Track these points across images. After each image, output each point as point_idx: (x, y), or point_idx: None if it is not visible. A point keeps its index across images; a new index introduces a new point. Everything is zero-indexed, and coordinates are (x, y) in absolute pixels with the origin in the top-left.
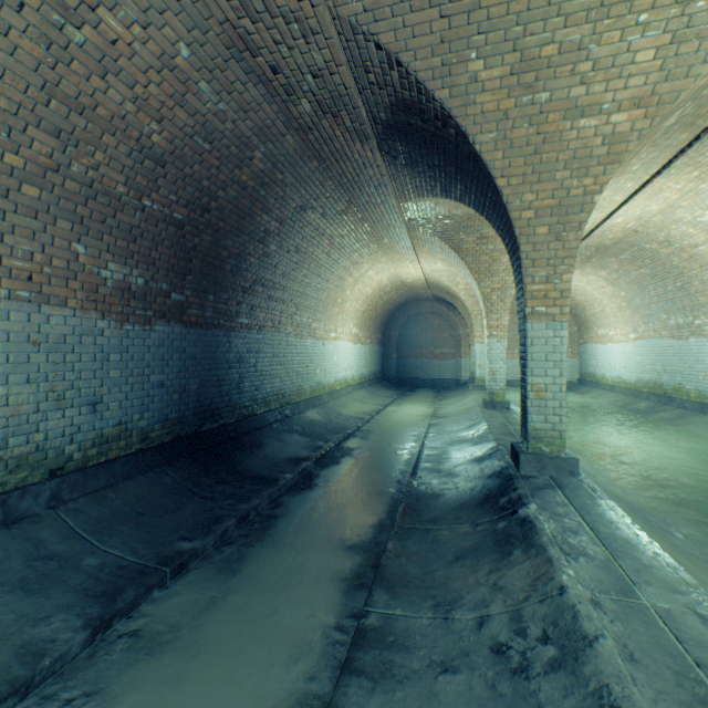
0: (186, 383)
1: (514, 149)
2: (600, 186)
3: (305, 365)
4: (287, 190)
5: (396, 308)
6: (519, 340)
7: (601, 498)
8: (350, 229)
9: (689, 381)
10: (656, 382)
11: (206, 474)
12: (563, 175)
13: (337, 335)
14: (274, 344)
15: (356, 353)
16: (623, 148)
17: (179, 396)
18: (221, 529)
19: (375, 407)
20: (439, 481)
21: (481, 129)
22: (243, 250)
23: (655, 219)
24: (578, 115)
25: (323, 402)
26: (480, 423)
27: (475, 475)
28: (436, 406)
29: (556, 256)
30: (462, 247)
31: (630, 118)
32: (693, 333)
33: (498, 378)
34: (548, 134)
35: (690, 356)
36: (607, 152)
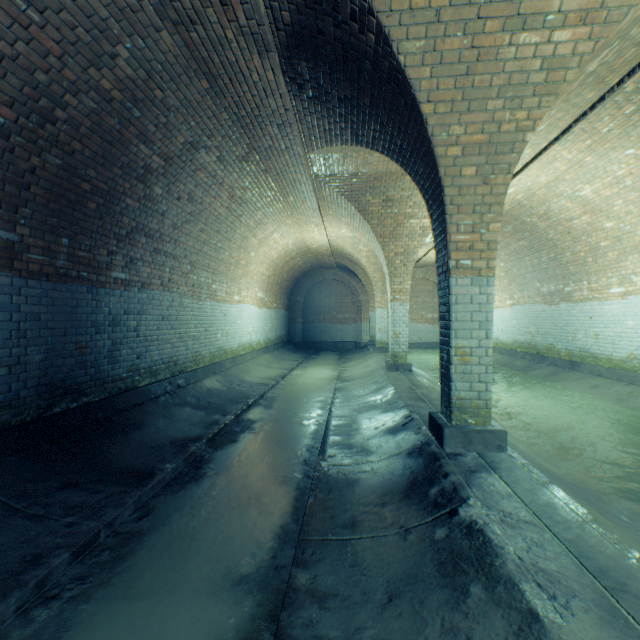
0: (21, 352)
1: (445, 66)
2: (533, 122)
3: (204, 329)
4: (171, 116)
5: (302, 274)
6: (439, 298)
7: (543, 481)
8: (252, 181)
9: (560, 341)
10: (530, 342)
11: (45, 476)
12: (496, 105)
13: (242, 298)
14: (164, 305)
15: (262, 317)
16: (562, 76)
17: (8, 371)
18: (37, 577)
19: (281, 372)
20: (352, 461)
21: (408, 34)
22: (115, 187)
23: (540, 192)
24: (519, 26)
25: (225, 368)
26: (387, 386)
27: (392, 451)
28: (340, 369)
29: (484, 202)
30: (369, 209)
31: (573, 38)
32: (563, 299)
33: (401, 341)
34: (483, 49)
35: (561, 320)
36: (545, 79)
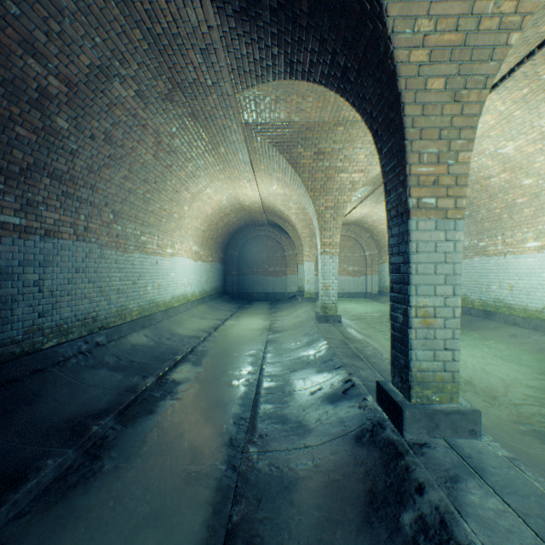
0: None
1: None
2: (521, 17)
3: (131, 282)
4: (66, 24)
5: (236, 230)
6: (390, 247)
7: None
8: (180, 127)
9: (474, 292)
10: None
11: None
12: None
13: (175, 251)
14: (78, 256)
15: (197, 270)
16: None
17: None
18: None
19: (214, 323)
20: (287, 445)
21: None
22: None
23: None
24: None
25: (156, 321)
26: (319, 340)
27: (335, 431)
28: (272, 319)
29: (452, 124)
30: (300, 162)
31: None
32: (477, 253)
33: (331, 293)
34: None
35: (475, 272)
36: None
